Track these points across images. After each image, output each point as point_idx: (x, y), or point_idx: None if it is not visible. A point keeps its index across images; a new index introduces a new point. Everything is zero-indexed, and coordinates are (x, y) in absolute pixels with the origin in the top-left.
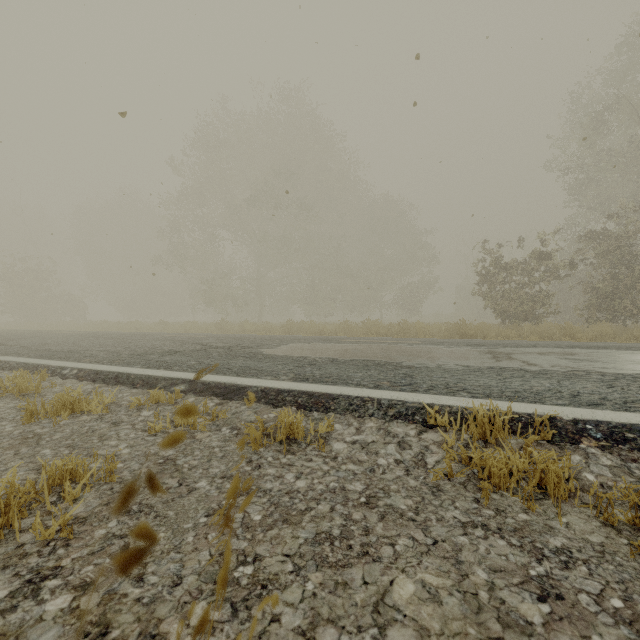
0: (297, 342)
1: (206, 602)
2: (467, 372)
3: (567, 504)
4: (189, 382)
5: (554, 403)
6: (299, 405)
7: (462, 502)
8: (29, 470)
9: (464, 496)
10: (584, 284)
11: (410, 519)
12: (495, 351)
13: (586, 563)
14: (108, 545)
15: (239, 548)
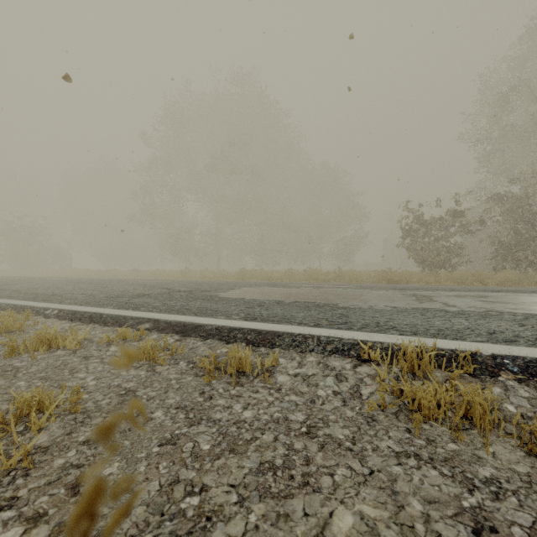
0: (248, 286)
1: (152, 535)
2: (395, 312)
3: (492, 434)
4: (153, 321)
5: (474, 340)
6: (248, 341)
7: (395, 432)
8: (3, 401)
9: (397, 426)
10: (492, 238)
11: (347, 449)
12: (418, 294)
13: (515, 494)
14: (65, 475)
15: (187, 478)
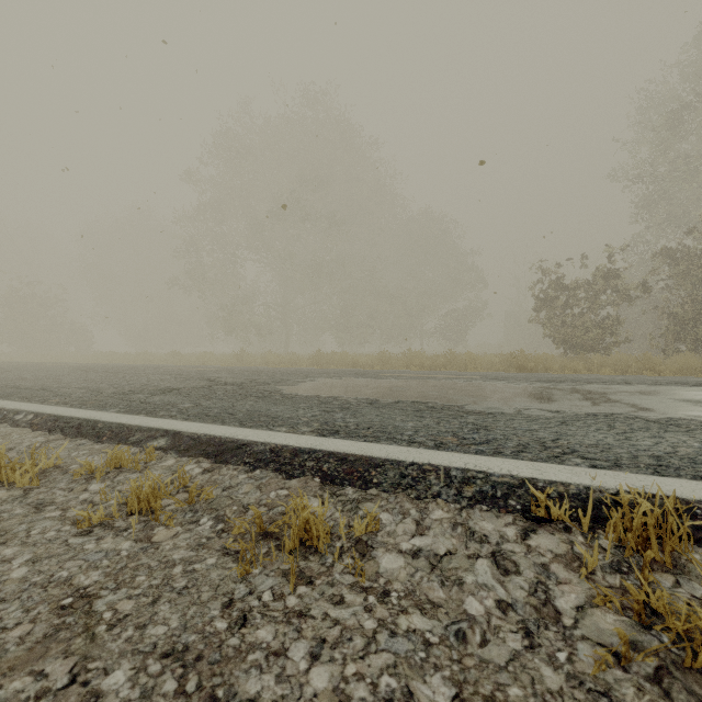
0: (326, 377)
1: None
2: (563, 421)
3: None
4: (172, 435)
5: None
6: (324, 475)
7: None
8: None
9: None
10: (660, 309)
11: None
12: (582, 389)
13: None
14: None
15: None
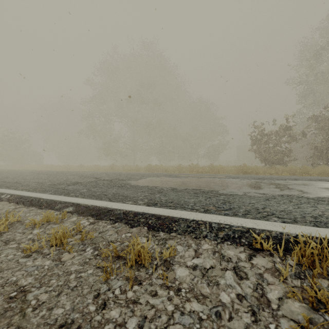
0: (152, 177)
1: None
2: (266, 199)
3: None
4: (76, 205)
5: None
6: (149, 226)
7: None
8: None
9: None
10: (310, 144)
11: None
12: (275, 183)
13: None
14: None
15: None
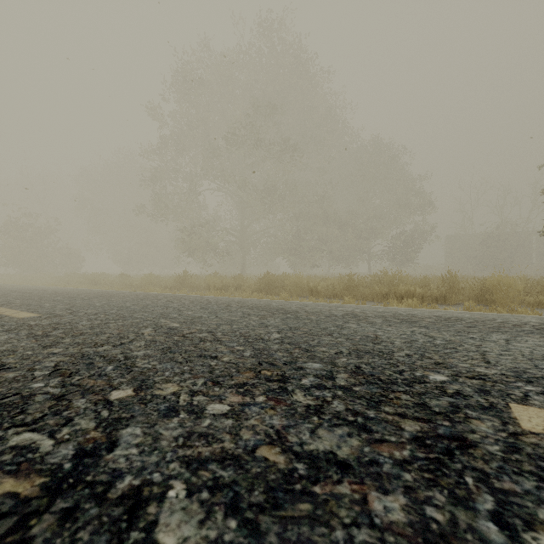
0: None
1: None
2: None
3: None
4: None
5: None
6: None
7: None
8: None
9: None
10: None
11: None
12: None
13: None
14: None
15: None
